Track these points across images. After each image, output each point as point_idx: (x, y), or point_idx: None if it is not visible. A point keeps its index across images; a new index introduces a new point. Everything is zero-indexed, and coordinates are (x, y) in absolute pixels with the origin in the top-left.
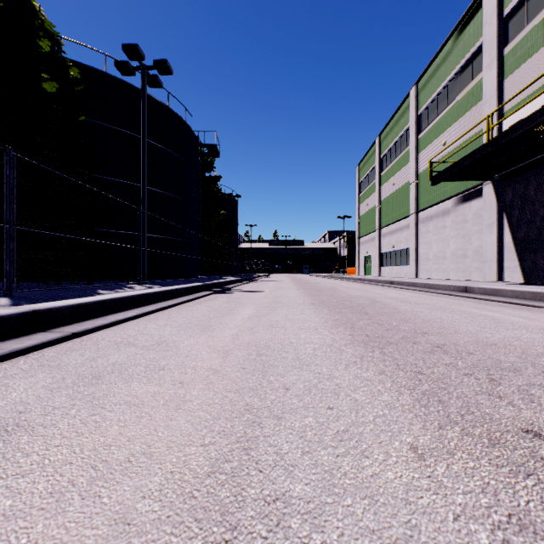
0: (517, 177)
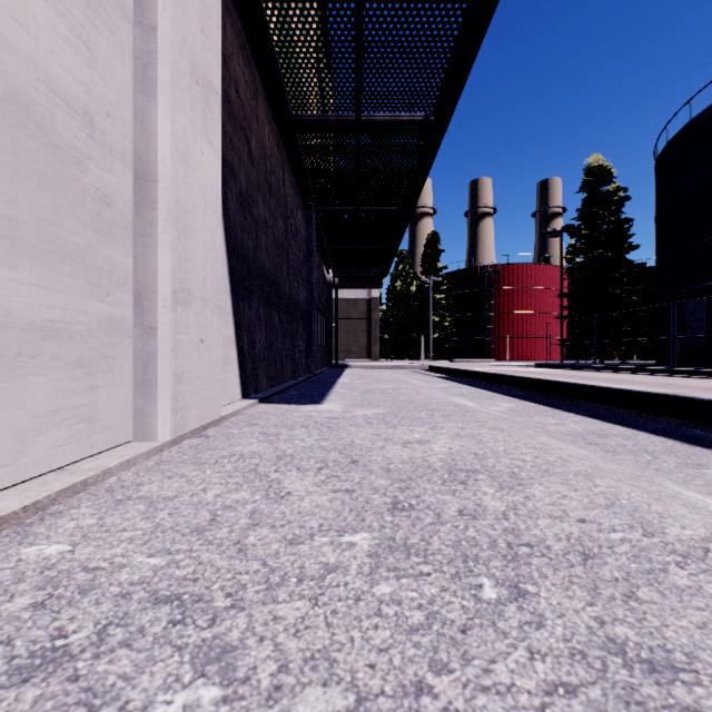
0: (233, 2)
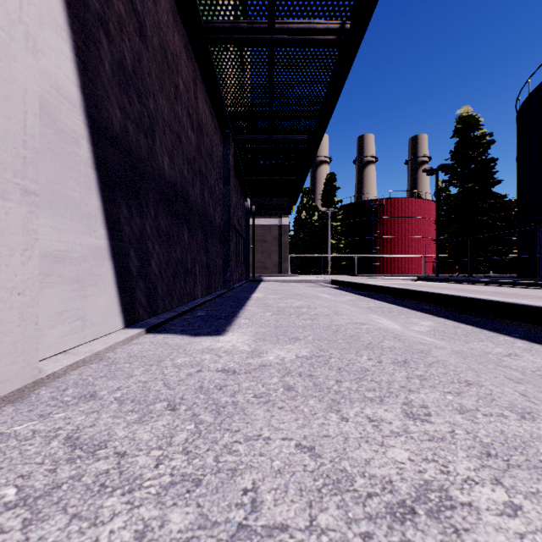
0: None
